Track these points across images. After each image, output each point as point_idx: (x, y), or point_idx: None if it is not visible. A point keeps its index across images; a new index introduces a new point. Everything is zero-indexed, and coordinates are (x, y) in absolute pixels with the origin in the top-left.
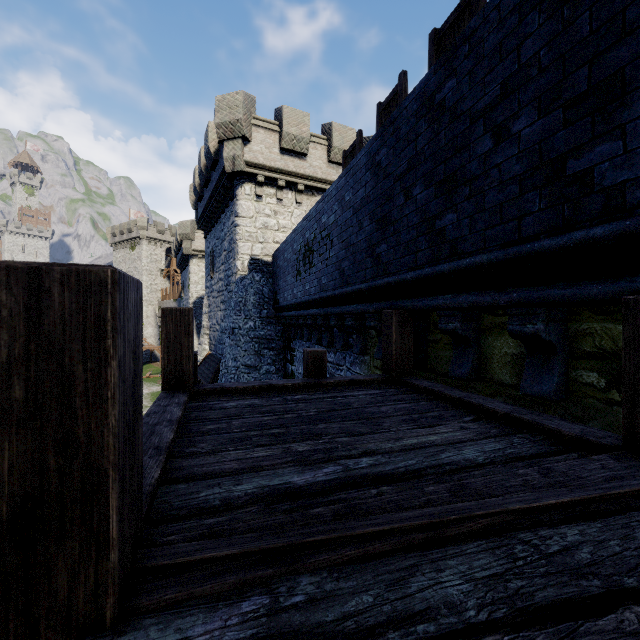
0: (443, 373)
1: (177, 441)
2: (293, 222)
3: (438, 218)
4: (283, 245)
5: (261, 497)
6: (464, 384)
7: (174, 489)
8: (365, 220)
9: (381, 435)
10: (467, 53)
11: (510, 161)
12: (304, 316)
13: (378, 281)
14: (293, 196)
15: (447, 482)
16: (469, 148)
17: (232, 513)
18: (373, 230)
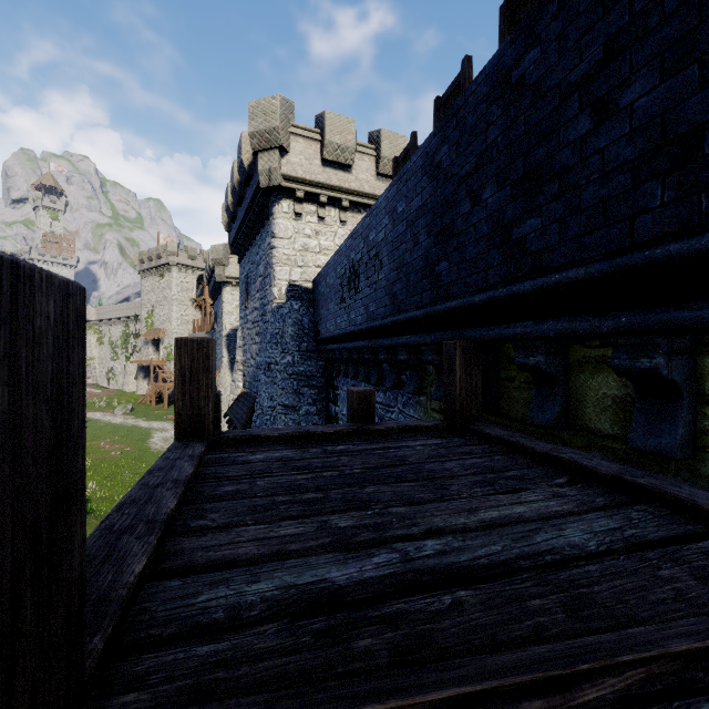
0: (519, 418)
1: (182, 509)
2: (336, 243)
3: (516, 225)
4: (325, 269)
5: (284, 605)
6: (547, 433)
7: (163, 588)
8: (421, 234)
9: (449, 504)
10: (555, 12)
11: (618, 143)
12: (349, 349)
13: (438, 306)
14: (336, 214)
15: (552, 584)
16: (558, 133)
17: (239, 635)
18: (431, 245)
